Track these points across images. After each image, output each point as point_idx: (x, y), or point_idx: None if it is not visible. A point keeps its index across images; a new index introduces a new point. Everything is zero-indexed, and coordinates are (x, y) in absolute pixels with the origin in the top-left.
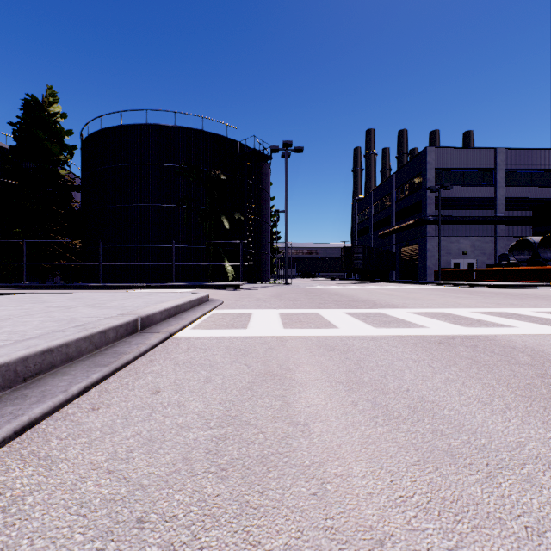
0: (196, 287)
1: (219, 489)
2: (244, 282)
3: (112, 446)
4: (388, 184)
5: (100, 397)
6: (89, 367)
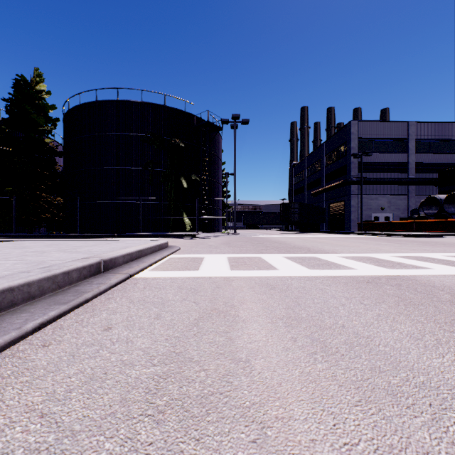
0: (159, 237)
1: (154, 435)
2: (200, 232)
3: (52, 385)
4: (319, 151)
5: (53, 333)
6: (48, 304)
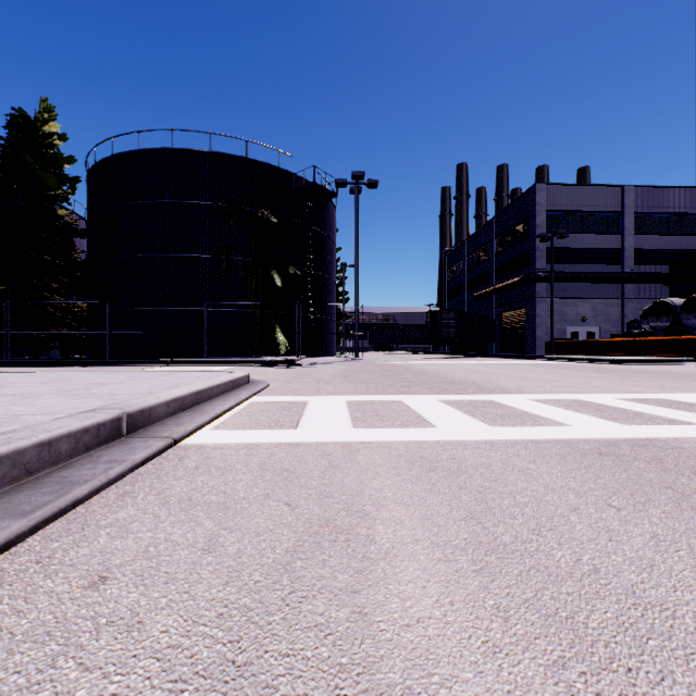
0: (237, 364)
1: None
2: (302, 357)
3: None
4: (486, 232)
5: None
6: None
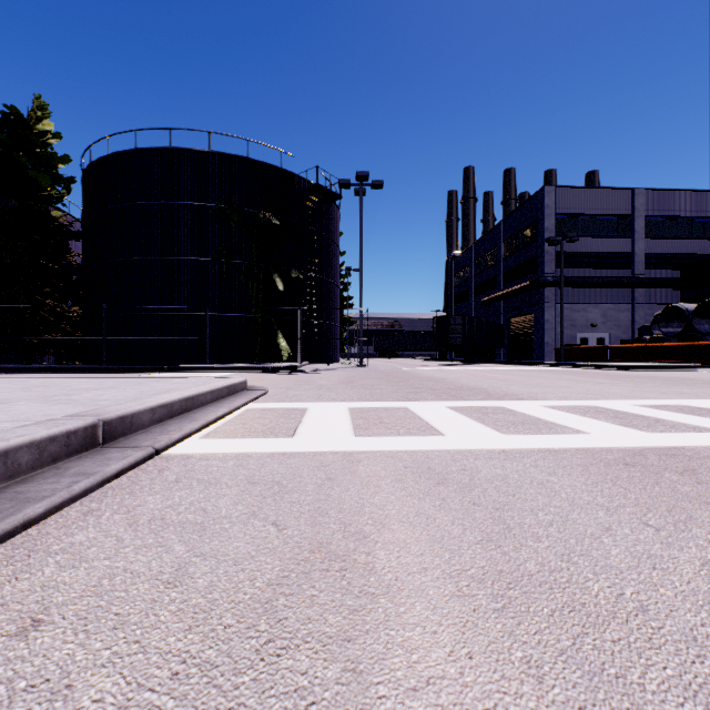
0: (237, 370)
1: None
2: (304, 363)
3: None
4: (494, 235)
5: None
6: None
